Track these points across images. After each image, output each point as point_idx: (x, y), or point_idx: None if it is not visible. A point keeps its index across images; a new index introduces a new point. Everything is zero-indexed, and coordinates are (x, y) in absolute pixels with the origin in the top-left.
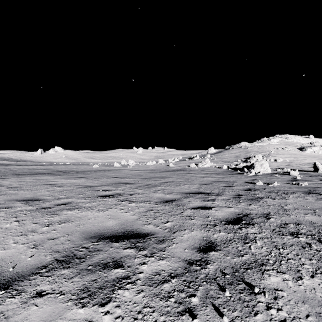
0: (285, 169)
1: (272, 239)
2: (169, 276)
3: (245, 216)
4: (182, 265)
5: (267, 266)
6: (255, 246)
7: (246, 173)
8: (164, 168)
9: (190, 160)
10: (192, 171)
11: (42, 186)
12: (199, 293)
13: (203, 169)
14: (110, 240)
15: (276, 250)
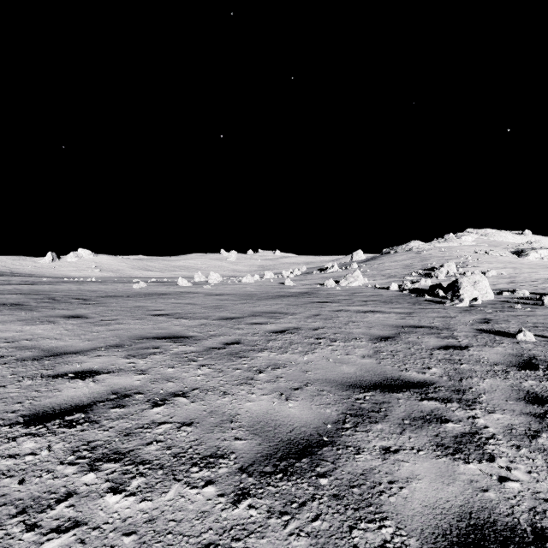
0: (518, 292)
1: None
2: None
3: None
4: None
5: None
6: None
7: (450, 302)
8: (275, 289)
9: (322, 273)
10: (333, 296)
11: None
12: None
13: (352, 292)
14: None
15: None
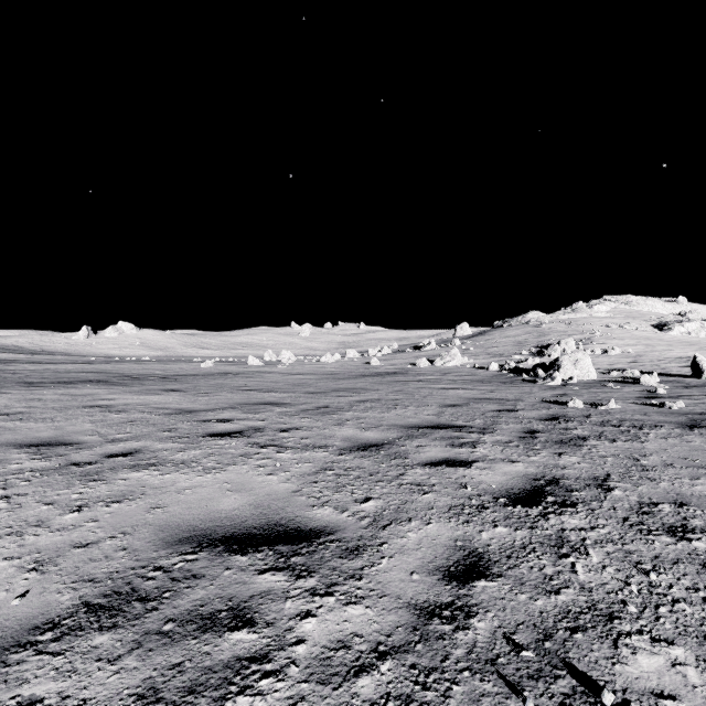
0: (627, 372)
1: (627, 546)
2: (373, 653)
3: (553, 484)
4: (407, 621)
5: (624, 622)
6: (587, 565)
7: (542, 381)
8: (359, 369)
9: (416, 352)
10: (422, 375)
11: (79, 410)
12: (455, 705)
13: (446, 372)
14: (227, 549)
15: (640, 575)
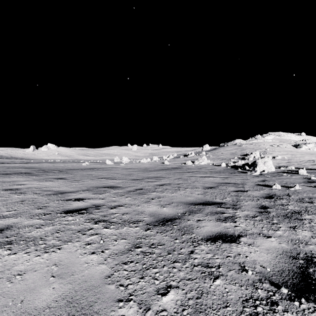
0: (288, 167)
1: None
2: None
3: (311, 264)
4: None
5: None
6: None
7: (250, 172)
8: (159, 166)
9: (185, 157)
10: (190, 169)
11: None
12: None
13: (200, 167)
14: None
15: None
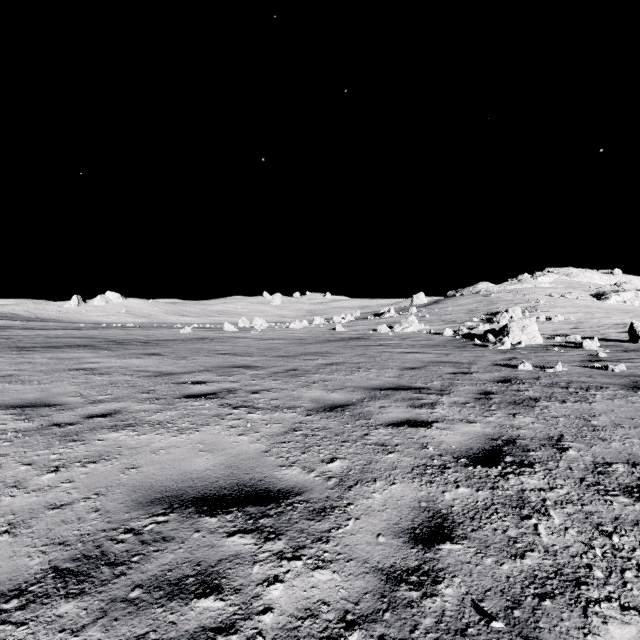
0: (570, 337)
1: (586, 507)
2: (340, 622)
3: (510, 444)
4: (374, 587)
5: (591, 588)
6: (550, 527)
7: (493, 346)
8: (325, 334)
9: (377, 319)
10: (383, 340)
11: (64, 373)
12: None
13: (404, 337)
14: (198, 510)
15: (602, 537)
